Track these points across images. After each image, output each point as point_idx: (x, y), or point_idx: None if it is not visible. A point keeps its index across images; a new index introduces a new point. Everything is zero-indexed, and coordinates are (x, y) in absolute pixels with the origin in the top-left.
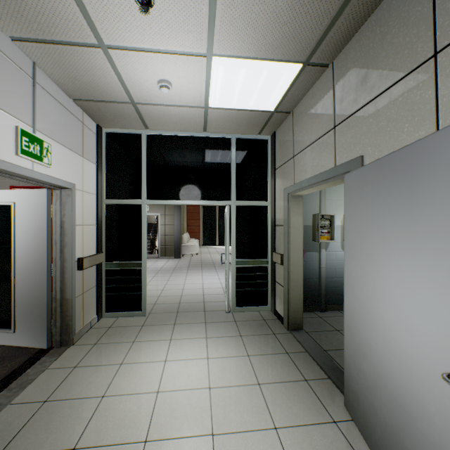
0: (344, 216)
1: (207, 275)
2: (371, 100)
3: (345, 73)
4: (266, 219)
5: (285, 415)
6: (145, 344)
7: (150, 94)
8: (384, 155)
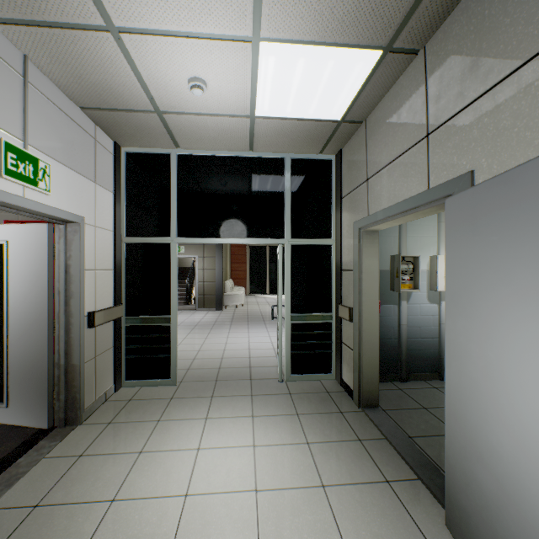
0: (445, 257)
1: (254, 331)
2: (486, 91)
3: (444, 58)
4: (330, 262)
5: (361, 536)
6: (174, 425)
7: (179, 99)
8: (509, 167)
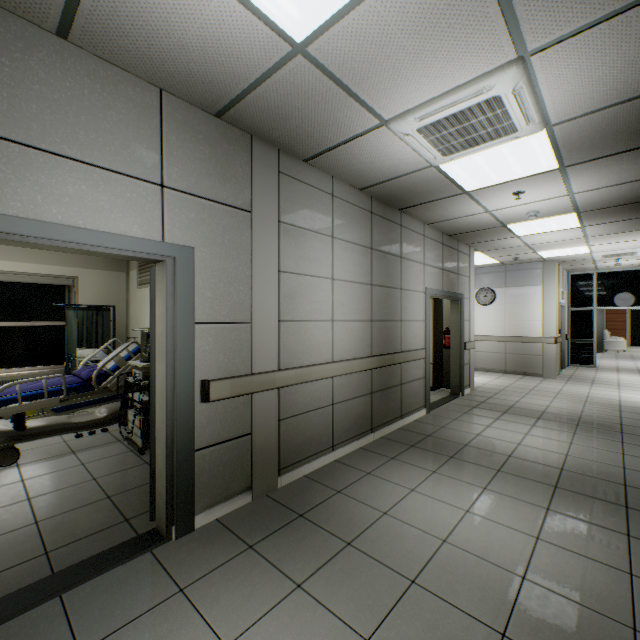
0: None
1: (639, 362)
2: None
3: None
4: None
5: None
6: (603, 372)
7: (606, 265)
8: None
